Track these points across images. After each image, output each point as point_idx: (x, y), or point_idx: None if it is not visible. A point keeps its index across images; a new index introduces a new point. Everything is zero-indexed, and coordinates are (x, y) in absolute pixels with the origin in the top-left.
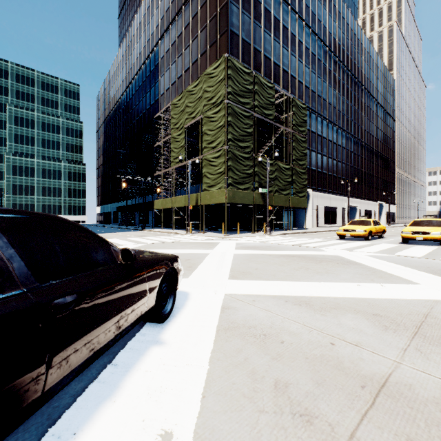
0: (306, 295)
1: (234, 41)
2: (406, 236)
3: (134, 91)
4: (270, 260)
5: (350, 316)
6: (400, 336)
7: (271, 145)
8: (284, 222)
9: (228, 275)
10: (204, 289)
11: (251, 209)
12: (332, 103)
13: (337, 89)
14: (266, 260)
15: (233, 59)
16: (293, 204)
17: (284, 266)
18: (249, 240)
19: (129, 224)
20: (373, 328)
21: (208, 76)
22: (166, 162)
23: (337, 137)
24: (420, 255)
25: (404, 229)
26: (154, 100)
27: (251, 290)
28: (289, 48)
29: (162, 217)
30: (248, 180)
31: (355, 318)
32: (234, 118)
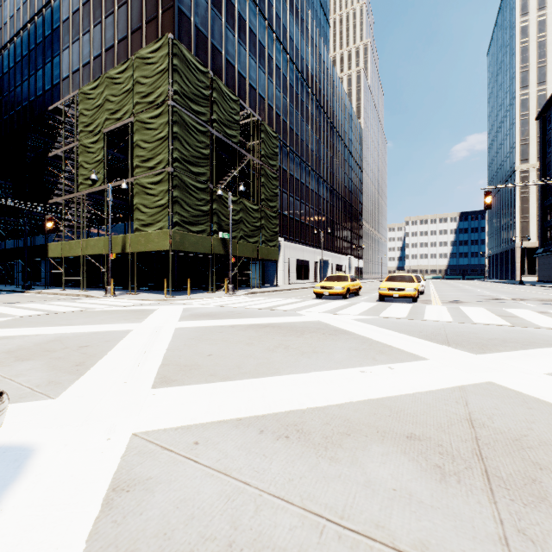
0: (295, 409)
1: (184, 25)
2: (383, 293)
3: (11, 63)
4: (233, 336)
5: (377, 452)
6: (474, 493)
7: (235, 177)
8: (252, 277)
9: (154, 376)
10: (85, 428)
11: (208, 261)
12: (305, 140)
13: (310, 125)
14: (226, 337)
15: (182, 46)
16: (263, 256)
17: (254, 345)
18: (203, 304)
19: (1, 282)
20: (424, 479)
21: (142, 61)
22: (73, 185)
23: (310, 180)
24: (404, 316)
25: (382, 286)
26: (51, 83)
27: (195, 411)
28: (258, 60)
29: (63, 270)
30: (203, 219)
31: (386, 456)
32: (183, 130)
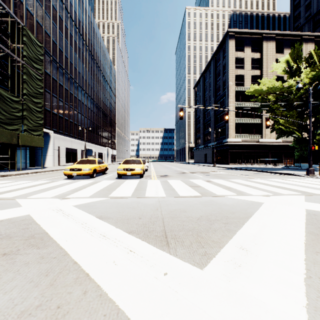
0: None
1: None
2: (120, 172)
3: None
4: None
5: None
6: None
7: None
8: (10, 161)
9: None
10: None
11: None
12: (73, 63)
13: (77, 54)
14: None
15: None
16: (25, 142)
17: None
18: None
19: None
20: None
21: None
22: None
23: (78, 93)
24: (131, 194)
25: (119, 167)
26: None
27: None
28: None
29: None
30: None
31: None
32: None
